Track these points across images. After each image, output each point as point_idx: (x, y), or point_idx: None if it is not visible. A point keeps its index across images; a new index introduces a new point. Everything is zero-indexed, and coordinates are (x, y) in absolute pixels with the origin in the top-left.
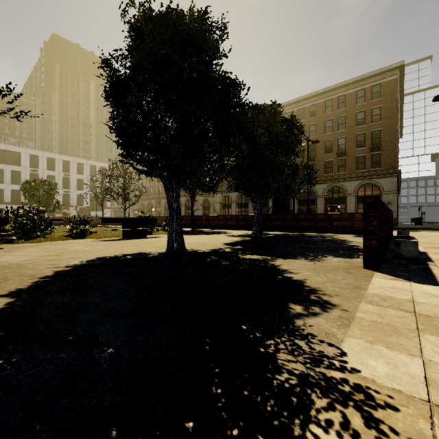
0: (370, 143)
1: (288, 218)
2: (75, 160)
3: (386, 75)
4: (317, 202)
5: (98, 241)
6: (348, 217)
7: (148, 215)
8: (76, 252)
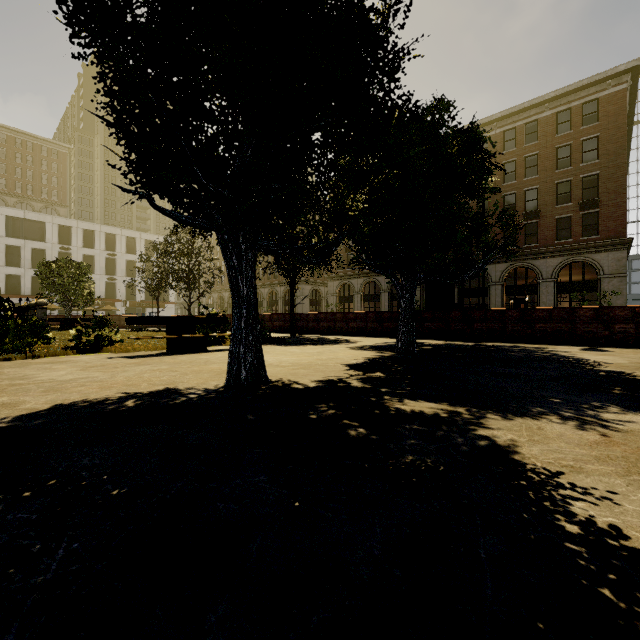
0: (580, 196)
1: (453, 317)
2: (124, 233)
3: (608, 85)
4: (491, 291)
5: (116, 357)
6: (566, 314)
7: (215, 312)
8: (37, 385)
